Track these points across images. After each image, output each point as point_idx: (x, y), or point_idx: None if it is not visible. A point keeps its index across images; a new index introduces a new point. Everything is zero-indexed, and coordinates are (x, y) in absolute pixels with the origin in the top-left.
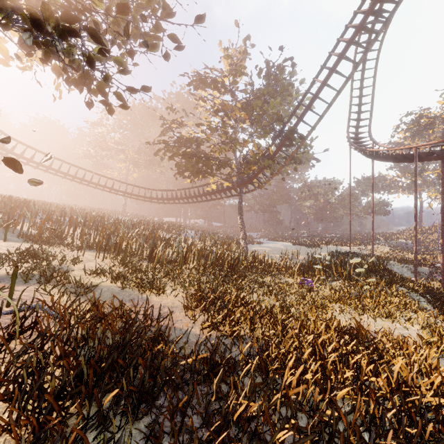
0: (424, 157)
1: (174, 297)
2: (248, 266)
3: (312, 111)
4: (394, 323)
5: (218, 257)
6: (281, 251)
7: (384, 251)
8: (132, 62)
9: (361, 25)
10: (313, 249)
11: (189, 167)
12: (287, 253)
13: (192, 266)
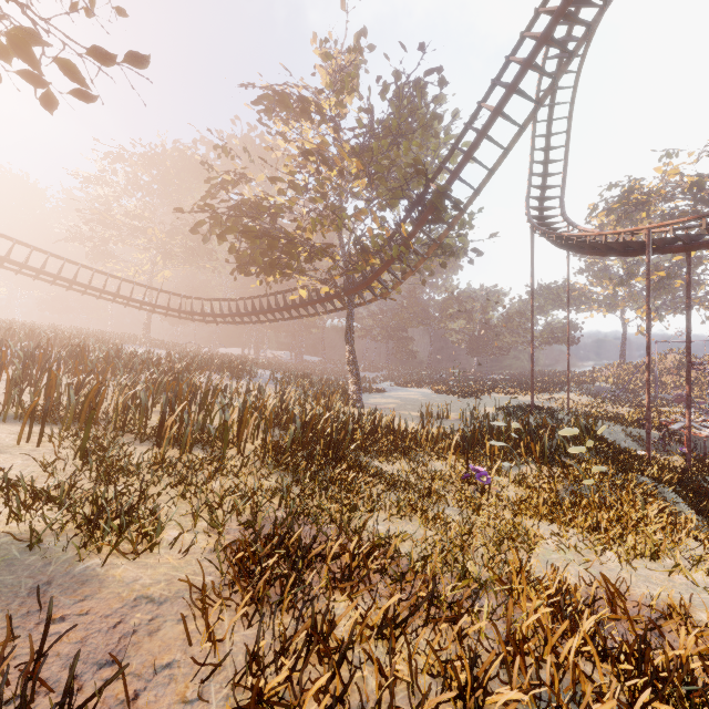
0: (661, 247)
1: (181, 553)
2: (363, 438)
3: (476, 161)
4: (671, 572)
5: (307, 424)
6: (418, 405)
7: (580, 402)
8: (111, 4)
9: (562, 8)
10: (470, 400)
11: (258, 257)
12: (430, 410)
13: (252, 448)
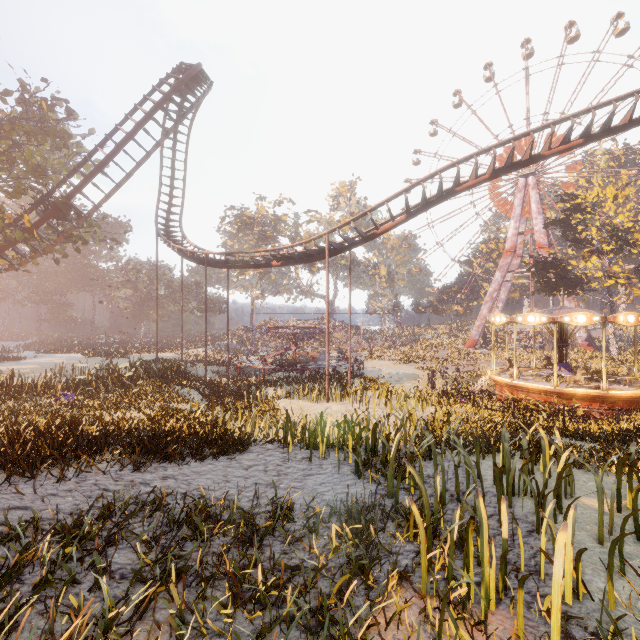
0: (215, 264)
1: None
2: None
3: (95, 185)
4: (140, 413)
5: None
6: (58, 367)
7: (203, 354)
8: None
9: (150, 115)
10: (115, 360)
11: None
12: (64, 369)
13: None
